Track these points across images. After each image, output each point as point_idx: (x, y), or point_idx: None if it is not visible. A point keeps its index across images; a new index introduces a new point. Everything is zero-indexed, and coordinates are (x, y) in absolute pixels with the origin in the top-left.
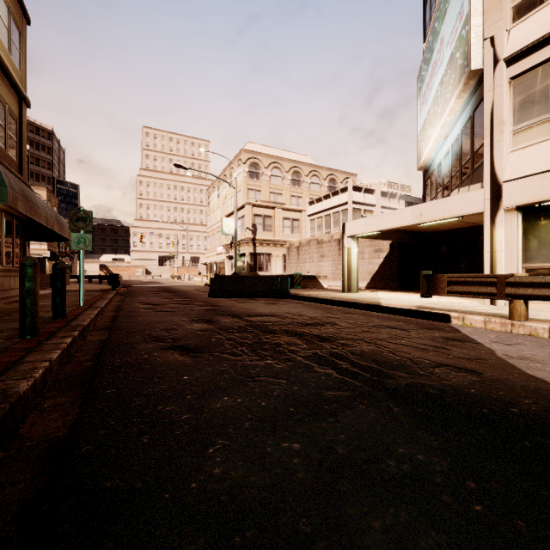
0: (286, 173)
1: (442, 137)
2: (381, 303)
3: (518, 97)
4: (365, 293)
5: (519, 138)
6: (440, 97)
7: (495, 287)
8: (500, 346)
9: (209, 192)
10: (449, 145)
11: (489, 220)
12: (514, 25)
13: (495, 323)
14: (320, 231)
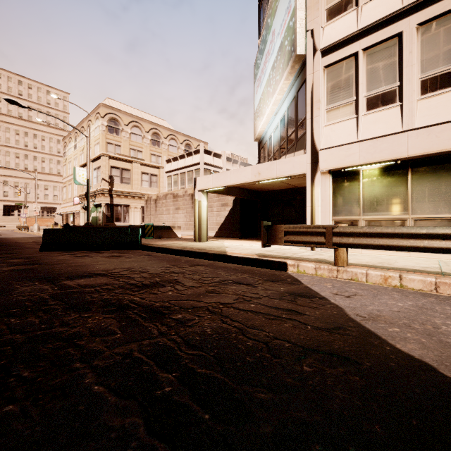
0: (146, 133)
1: (273, 113)
2: (227, 252)
3: (330, 82)
4: (214, 242)
5: (330, 116)
6: (272, 79)
7: (324, 237)
8: (344, 301)
9: (65, 141)
10: (278, 120)
11: (310, 180)
12: (327, 24)
13: (324, 269)
14: (176, 187)
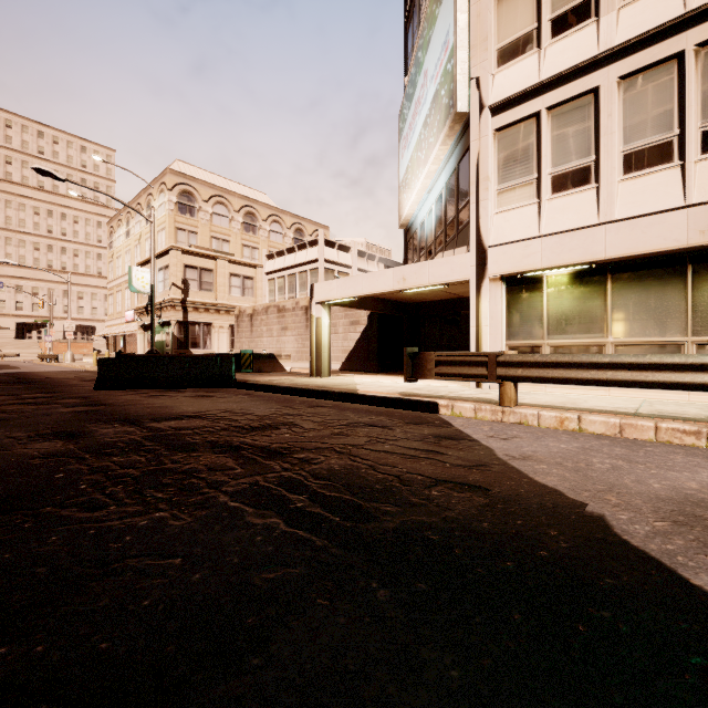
0: (236, 212)
1: (425, 189)
2: (359, 391)
3: (502, 153)
4: (339, 377)
5: (503, 199)
6: (424, 141)
7: (486, 368)
8: (498, 443)
9: (111, 226)
10: (432, 200)
11: (475, 290)
12: (498, 70)
13: (486, 411)
14: (282, 295)
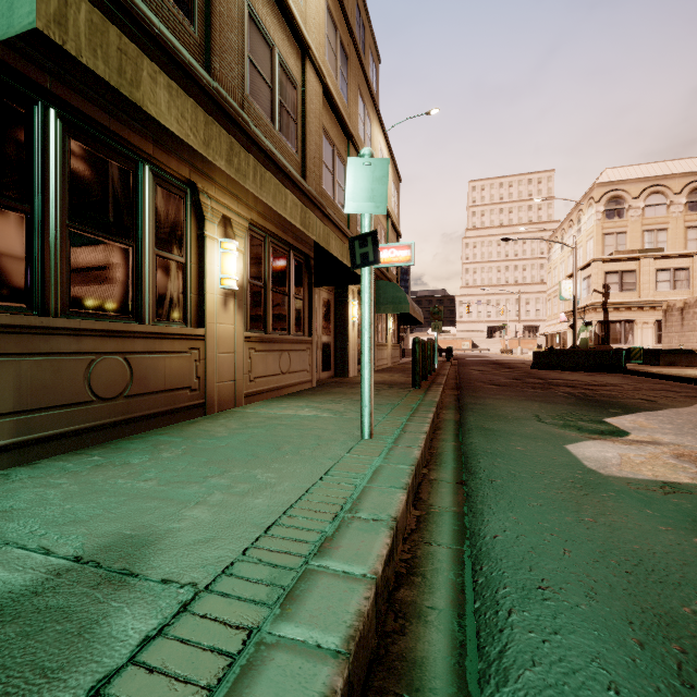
0: (675, 195)
1: None
2: None
3: None
4: None
5: None
6: None
7: None
8: None
9: (549, 243)
10: None
11: None
12: None
13: None
14: None
